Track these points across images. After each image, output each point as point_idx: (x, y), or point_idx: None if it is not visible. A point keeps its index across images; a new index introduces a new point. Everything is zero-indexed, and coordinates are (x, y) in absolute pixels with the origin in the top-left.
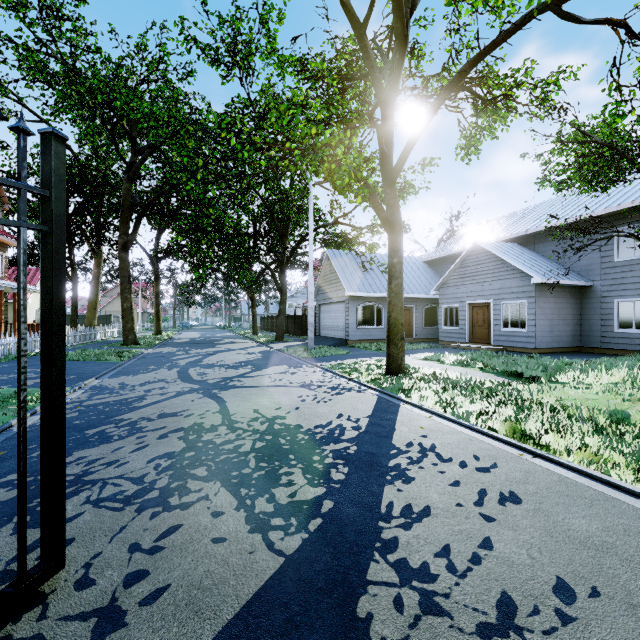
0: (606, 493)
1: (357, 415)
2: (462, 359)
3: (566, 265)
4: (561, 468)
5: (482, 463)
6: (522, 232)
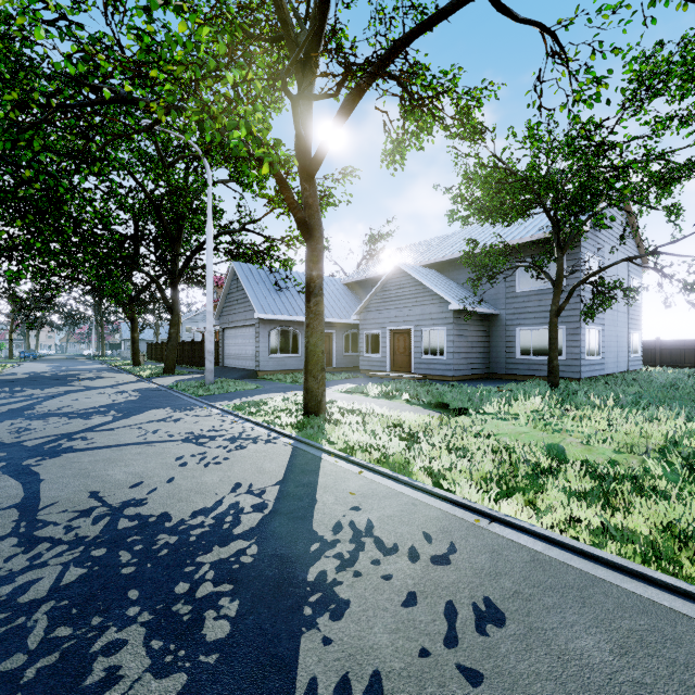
0: (587, 571)
1: (263, 482)
2: (387, 390)
3: (477, 293)
4: (526, 536)
5: (437, 546)
6: (439, 258)
